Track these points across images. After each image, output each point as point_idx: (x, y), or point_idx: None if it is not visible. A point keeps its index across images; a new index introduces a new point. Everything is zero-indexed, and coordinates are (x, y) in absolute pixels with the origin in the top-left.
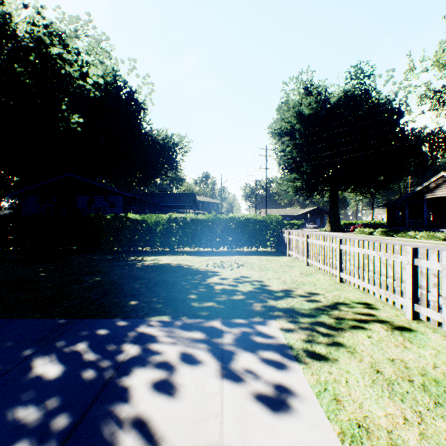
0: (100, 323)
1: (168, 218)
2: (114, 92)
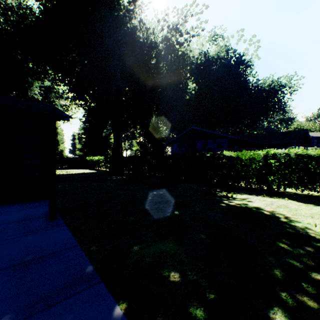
0: (101, 304)
1: (264, 154)
2: (225, 62)
